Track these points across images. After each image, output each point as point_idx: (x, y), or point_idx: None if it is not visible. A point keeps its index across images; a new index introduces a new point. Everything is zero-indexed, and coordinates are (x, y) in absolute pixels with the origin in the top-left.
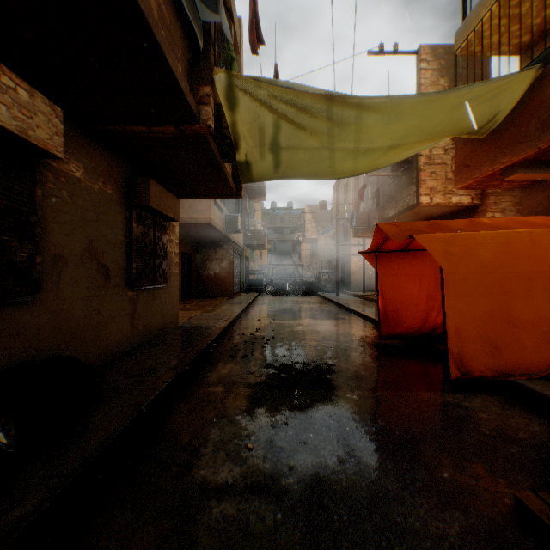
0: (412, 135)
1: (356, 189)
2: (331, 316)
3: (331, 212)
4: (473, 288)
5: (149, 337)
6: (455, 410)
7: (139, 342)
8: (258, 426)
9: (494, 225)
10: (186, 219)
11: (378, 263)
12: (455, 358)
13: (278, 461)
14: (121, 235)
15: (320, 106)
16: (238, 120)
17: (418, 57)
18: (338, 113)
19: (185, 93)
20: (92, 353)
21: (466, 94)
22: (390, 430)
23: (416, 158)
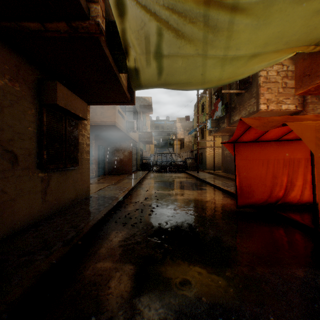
0: (272, 43)
1: (210, 105)
2: (196, 187)
3: (192, 122)
4: None
5: (61, 207)
6: None
7: (52, 212)
8: None
9: None
10: (98, 122)
11: (235, 151)
12: None
13: None
14: (32, 127)
15: (198, 10)
16: (127, 28)
17: None
18: (213, 18)
19: None
20: None
21: None
22: None
23: (256, 78)
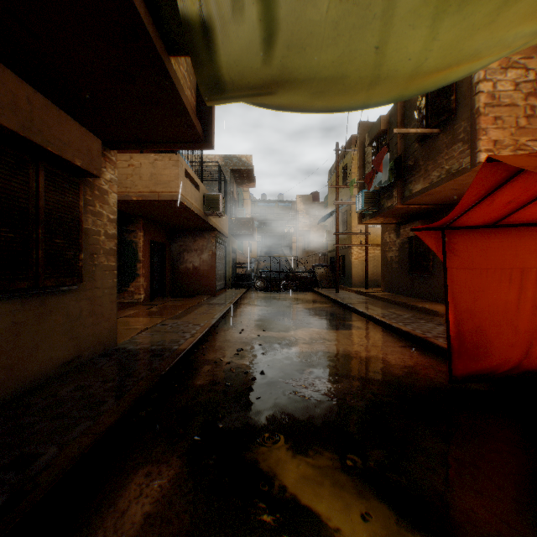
0: None
1: (361, 166)
2: (339, 323)
3: (324, 202)
4: None
5: (28, 385)
6: None
7: None
8: None
9: None
10: (144, 193)
11: (446, 248)
12: None
13: None
14: None
15: None
16: None
17: None
18: None
19: None
20: None
21: None
22: None
23: (470, 99)
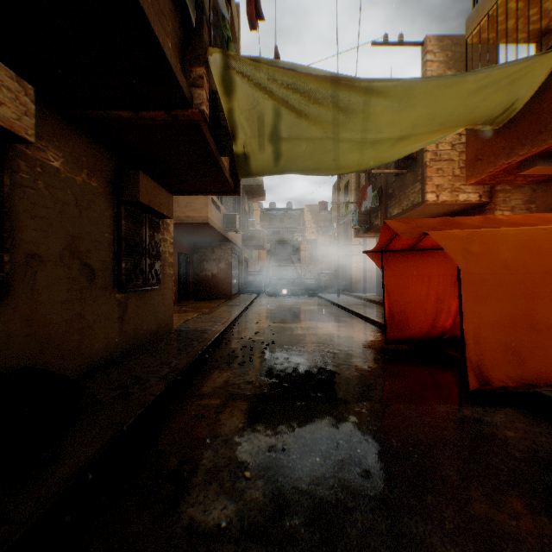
0: (423, 124)
1: (357, 188)
2: (332, 319)
3: (331, 212)
4: (494, 290)
5: (140, 342)
6: (477, 426)
7: (129, 348)
8: (256, 448)
9: (513, 222)
10: (181, 218)
11: (384, 263)
12: (473, 367)
13: (280, 494)
14: (108, 233)
15: (325, 91)
16: (235, 107)
17: (423, 48)
18: (344, 99)
19: (174, 71)
20: (74, 362)
21: (484, 78)
22: (407, 453)
23: (422, 154)
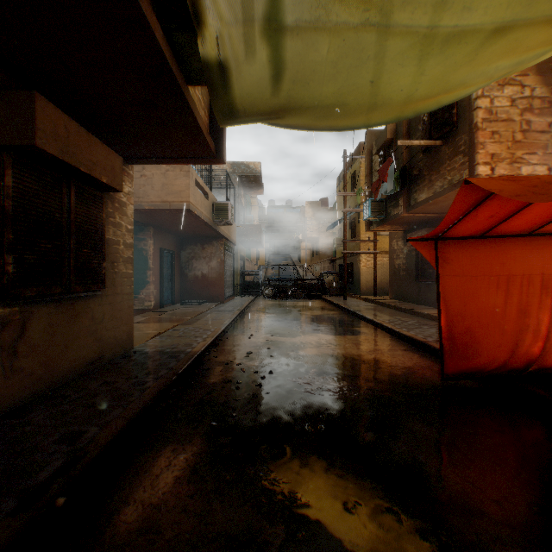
0: None
1: (369, 174)
2: (345, 329)
3: (333, 208)
4: None
5: (61, 380)
6: None
7: (33, 395)
8: None
9: None
10: (156, 203)
11: (439, 257)
12: None
13: None
14: None
15: None
16: None
17: None
18: None
19: None
20: None
21: None
22: None
23: (469, 114)
